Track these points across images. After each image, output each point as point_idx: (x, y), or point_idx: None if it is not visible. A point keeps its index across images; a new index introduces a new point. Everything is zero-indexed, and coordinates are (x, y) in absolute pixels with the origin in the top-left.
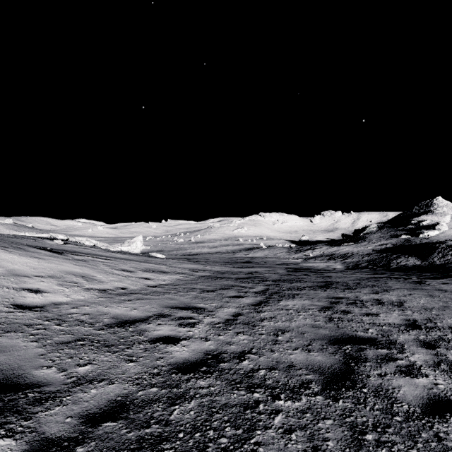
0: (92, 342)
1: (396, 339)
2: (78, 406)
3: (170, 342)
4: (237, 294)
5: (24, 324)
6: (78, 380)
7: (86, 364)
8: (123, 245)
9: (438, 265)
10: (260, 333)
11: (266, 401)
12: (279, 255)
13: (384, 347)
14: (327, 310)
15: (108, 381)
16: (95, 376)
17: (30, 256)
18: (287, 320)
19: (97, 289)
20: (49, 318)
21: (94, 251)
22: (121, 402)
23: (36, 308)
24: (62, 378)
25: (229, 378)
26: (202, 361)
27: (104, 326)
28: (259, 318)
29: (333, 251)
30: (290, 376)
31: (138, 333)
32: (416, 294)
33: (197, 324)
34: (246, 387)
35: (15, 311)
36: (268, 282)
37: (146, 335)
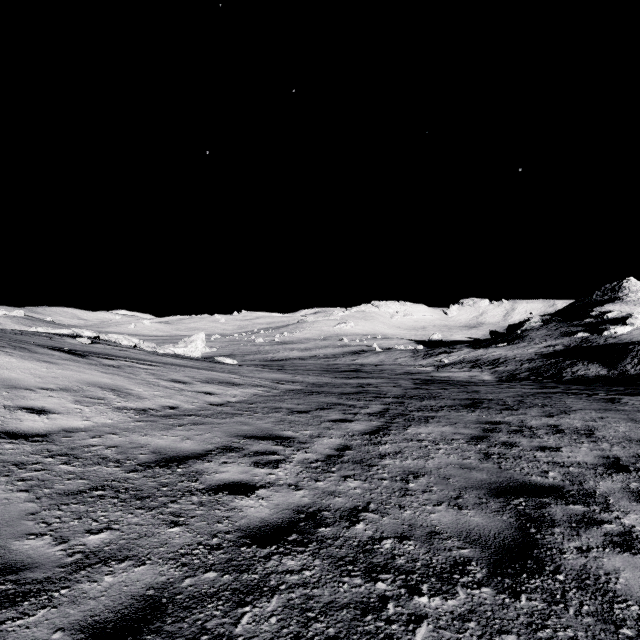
0: (117, 491)
1: (594, 488)
2: (77, 608)
3: (240, 492)
4: (343, 417)
5: (12, 462)
6: (84, 558)
7: (102, 529)
8: (178, 346)
9: (633, 376)
10: (381, 478)
11: (398, 597)
12: (400, 361)
13: (578, 502)
14: (480, 441)
15: (135, 560)
16: (115, 550)
17: (37, 360)
18: (421, 456)
19: (134, 408)
20: (54, 453)
21: (135, 354)
22: (154, 599)
23: (36, 437)
24: (58, 555)
25: (334, 554)
26: (290, 523)
27: (138, 466)
28: (377, 453)
29: (478, 355)
30: (434, 550)
31: (191, 477)
32: (610, 418)
33: (282, 463)
34: (364, 571)
35: (2, 441)
36: (387, 399)
37: (203, 480)
